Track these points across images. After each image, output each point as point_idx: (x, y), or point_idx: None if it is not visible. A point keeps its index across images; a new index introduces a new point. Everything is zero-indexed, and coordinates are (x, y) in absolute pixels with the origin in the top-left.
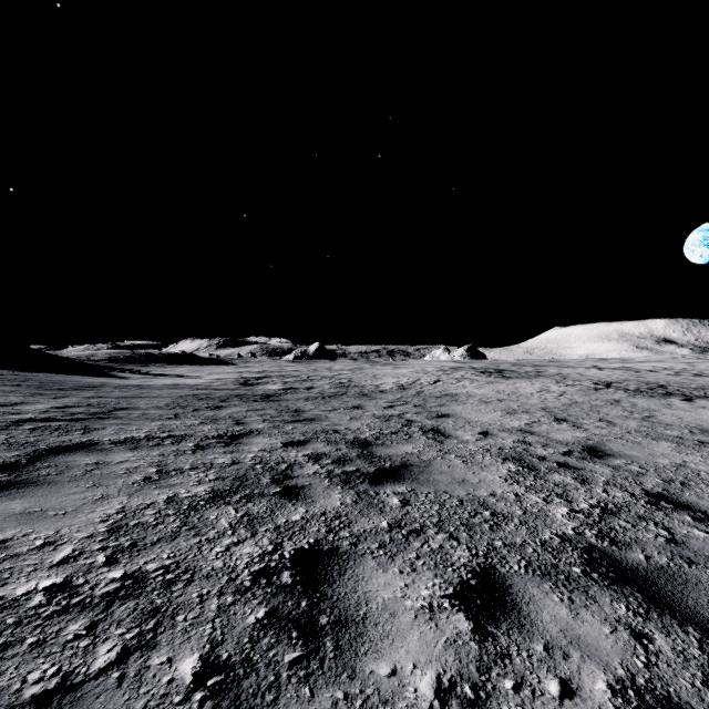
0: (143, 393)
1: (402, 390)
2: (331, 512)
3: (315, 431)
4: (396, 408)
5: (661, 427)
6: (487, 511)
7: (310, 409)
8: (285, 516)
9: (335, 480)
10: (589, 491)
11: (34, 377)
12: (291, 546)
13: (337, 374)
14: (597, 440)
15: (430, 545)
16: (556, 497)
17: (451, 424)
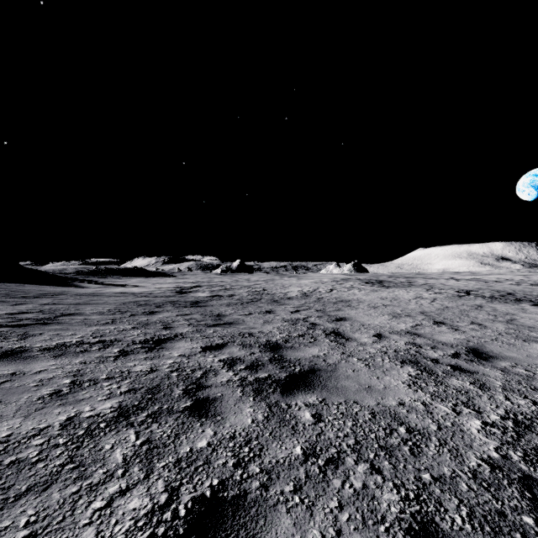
0: (93, 300)
1: (305, 297)
2: (241, 434)
3: (232, 334)
4: (301, 312)
5: (526, 329)
6: (402, 426)
7: (230, 313)
8: (189, 443)
9: (247, 389)
10: (492, 398)
11: (7, 286)
12: (190, 494)
13: (253, 284)
14: (476, 342)
15: (352, 484)
16: (464, 407)
17: (348, 327)
